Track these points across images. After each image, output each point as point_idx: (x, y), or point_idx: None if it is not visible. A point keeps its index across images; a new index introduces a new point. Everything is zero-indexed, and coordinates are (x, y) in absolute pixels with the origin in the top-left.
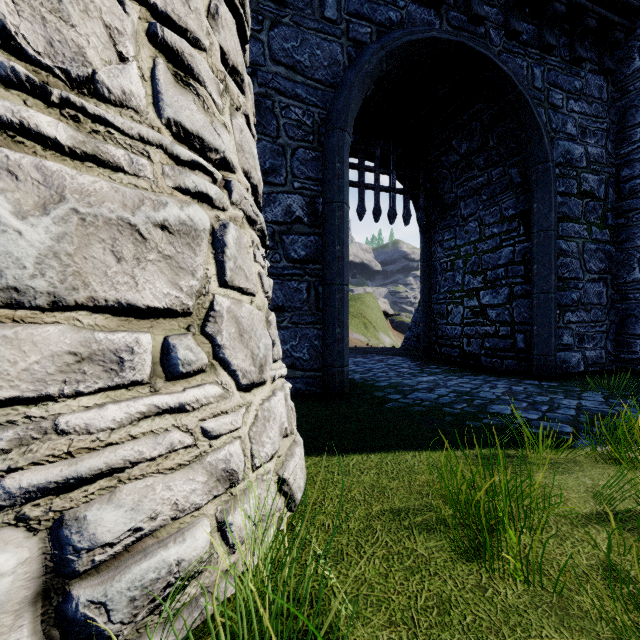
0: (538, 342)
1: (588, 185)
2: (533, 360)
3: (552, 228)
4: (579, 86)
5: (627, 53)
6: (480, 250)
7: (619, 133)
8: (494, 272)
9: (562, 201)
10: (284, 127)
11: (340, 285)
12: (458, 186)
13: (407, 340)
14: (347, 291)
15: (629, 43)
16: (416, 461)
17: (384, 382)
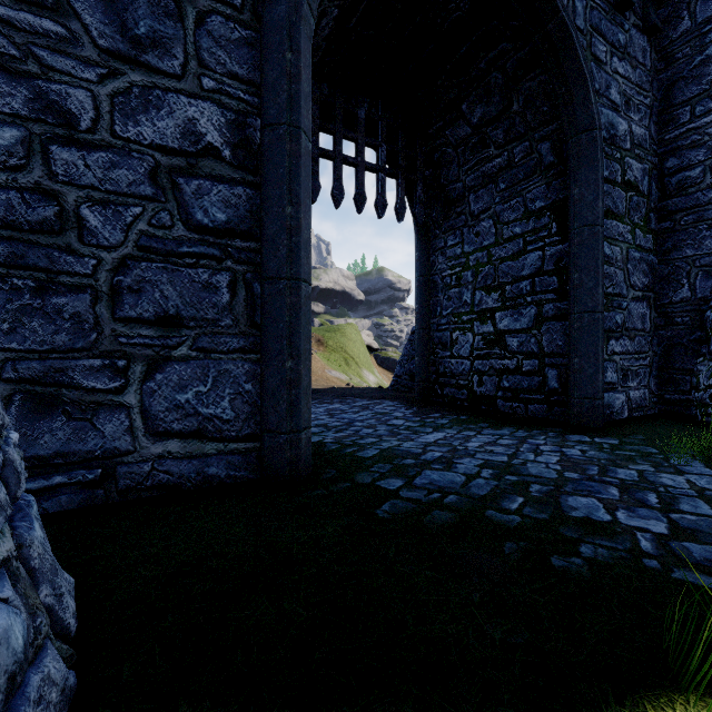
0: (581, 380)
1: (632, 174)
2: (573, 405)
3: (599, 222)
4: (623, 41)
5: (674, 11)
6: (496, 257)
7: (663, 113)
8: (516, 286)
9: (606, 190)
10: None
11: (293, 280)
12: (467, 172)
13: (397, 378)
14: (307, 293)
15: None
16: None
17: (372, 448)
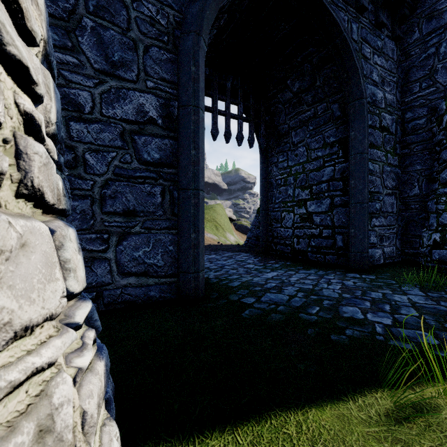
0: (355, 242)
1: (385, 122)
2: (351, 256)
3: (366, 151)
4: (380, 45)
5: (410, 27)
6: (307, 169)
7: (404, 86)
8: (318, 186)
9: (370, 132)
10: (136, 20)
11: (195, 190)
12: (290, 119)
13: (249, 239)
14: (202, 196)
15: (411, 20)
16: (306, 443)
17: (236, 281)
